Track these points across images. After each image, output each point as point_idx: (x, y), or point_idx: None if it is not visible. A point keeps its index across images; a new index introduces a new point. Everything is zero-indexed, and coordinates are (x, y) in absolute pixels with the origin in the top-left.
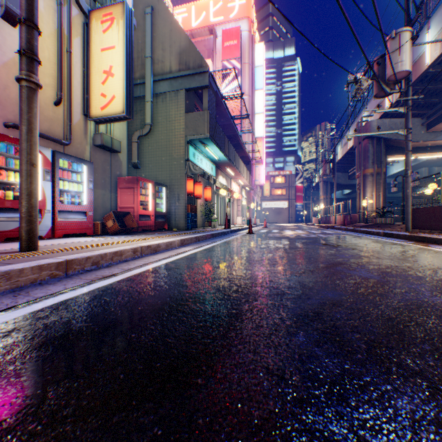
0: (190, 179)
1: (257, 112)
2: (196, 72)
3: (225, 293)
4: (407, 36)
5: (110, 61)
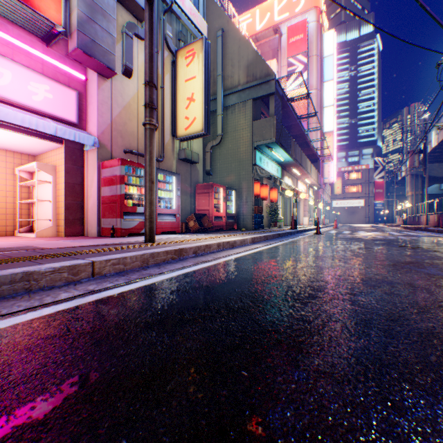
0: (257, 182)
1: (326, 106)
2: (262, 81)
3: (295, 276)
4: None
5: (191, 89)
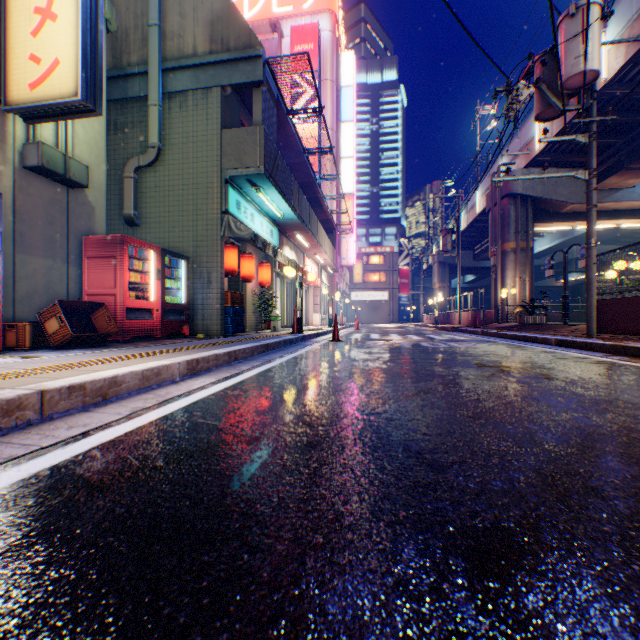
0: (232, 248)
1: (345, 156)
2: (241, 56)
3: None
4: (595, 12)
5: None
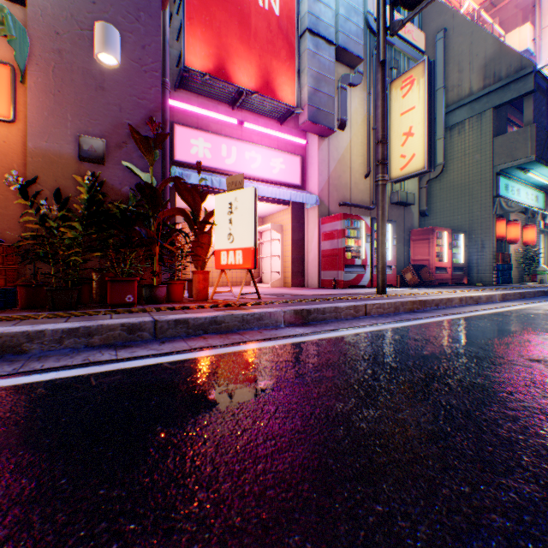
0: (500, 220)
1: None
2: (510, 80)
3: None
4: None
5: (408, 122)
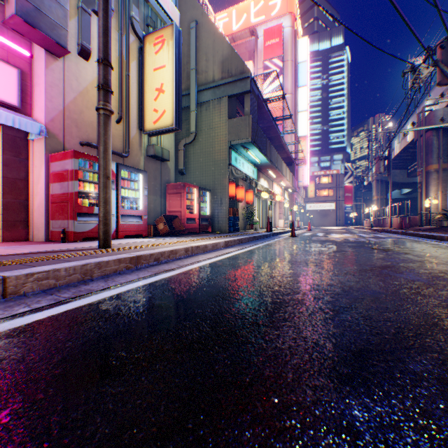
0: (232, 183)
1: (301, 110)
2: (238, 78)
3: (269, 287)
4: None
5: (161, 79)
